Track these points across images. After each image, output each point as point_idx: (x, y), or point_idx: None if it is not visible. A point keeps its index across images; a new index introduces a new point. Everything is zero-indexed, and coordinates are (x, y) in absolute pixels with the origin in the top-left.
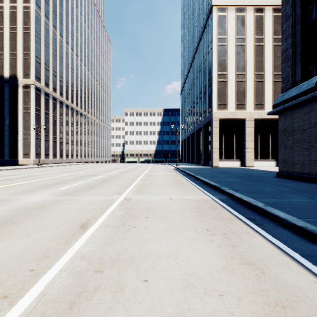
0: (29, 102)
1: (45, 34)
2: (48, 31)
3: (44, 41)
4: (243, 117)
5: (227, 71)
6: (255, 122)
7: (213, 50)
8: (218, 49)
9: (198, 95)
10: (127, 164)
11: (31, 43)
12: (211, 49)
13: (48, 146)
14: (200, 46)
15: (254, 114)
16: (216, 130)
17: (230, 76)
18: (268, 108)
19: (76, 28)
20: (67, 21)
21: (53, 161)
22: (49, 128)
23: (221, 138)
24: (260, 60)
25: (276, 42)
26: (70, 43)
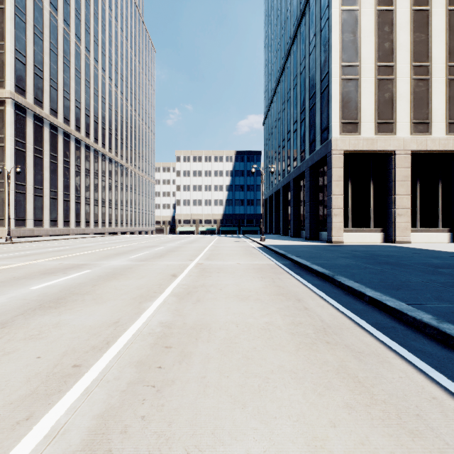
0: (4, 129)
1: (35, 15)
2: (41, 11)
3: (33, 28)
4: (391, 148)
5: (359, 59)
6: (410, 159)
7: (333, 20)
8: (342, 18)
9: (297, 116)
10: (175, 237)
11: (6, 27)
12: (327, 20)
13: (41, 207)
14: (302, 27)
15: (411, 143)
16: (339, 172)
17: (364, 69)
18: (438, 130)
19: (94, 16)
20: (77, 1)
21: (50, 231)
22: (42, 176)
23: (346, 189)
24: (423, 38)
25: (453, 4)
26: (83, 39)
